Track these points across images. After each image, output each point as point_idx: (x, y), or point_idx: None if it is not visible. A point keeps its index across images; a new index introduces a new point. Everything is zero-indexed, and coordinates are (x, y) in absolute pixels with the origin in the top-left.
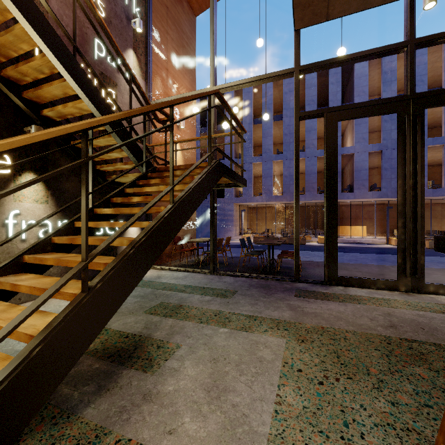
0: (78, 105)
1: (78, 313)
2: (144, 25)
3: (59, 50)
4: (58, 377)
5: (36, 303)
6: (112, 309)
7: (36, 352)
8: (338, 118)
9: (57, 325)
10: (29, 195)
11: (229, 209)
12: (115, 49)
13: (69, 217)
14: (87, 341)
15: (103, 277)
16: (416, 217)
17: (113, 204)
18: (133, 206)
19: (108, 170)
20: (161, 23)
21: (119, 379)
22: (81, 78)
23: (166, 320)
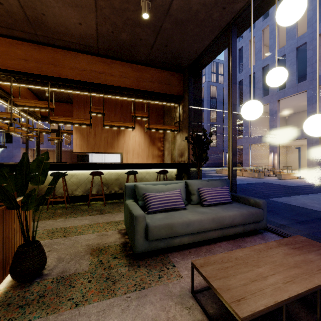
0: None
1: None
2: None
3: None
4: None
5: None
6: None
7: None
8: (40, 131)
9: None
10: None
11: (16, 151)
12: None
13: None
14: None
15: None
16: (60, 159)
17: None
18: None
19: None
20: None
21: None
22: None
23: None
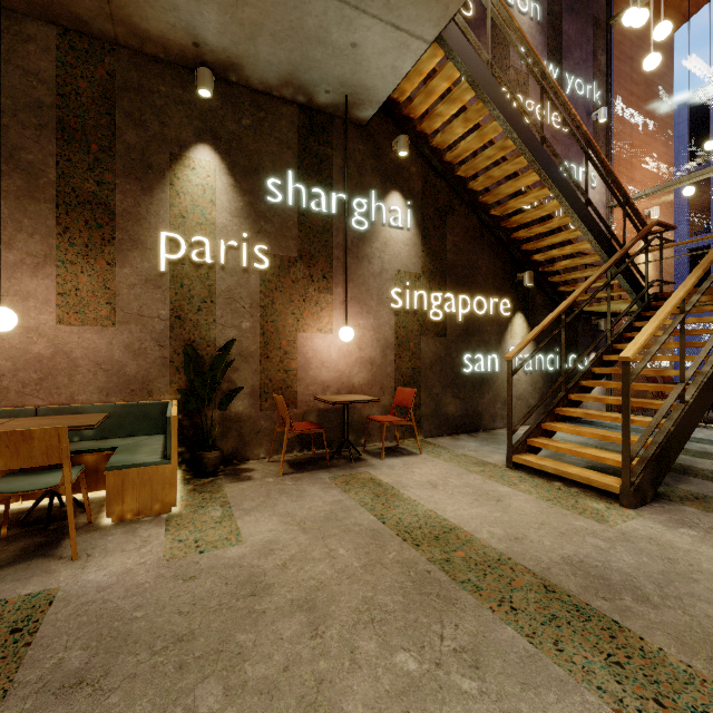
0: (577, 247)
1: (684, 415)
2: (604, 106)
3: (580, 211)
4: (678, 450)
5: (668, 403)
6: (697, 421)
7: (672, 429)
8: None
9: (676, 419)
10: (518, 333)
11: None
12: (612, 179)
13: (541, 352)
14: (687, 436)
15: (691, 396)
16: None
17: (624, 339)
18: (592, 336)
19: (577, 300)
20: (623, 88)
21: (690, 480)
22: (592, 226)
23: (700, 459)
